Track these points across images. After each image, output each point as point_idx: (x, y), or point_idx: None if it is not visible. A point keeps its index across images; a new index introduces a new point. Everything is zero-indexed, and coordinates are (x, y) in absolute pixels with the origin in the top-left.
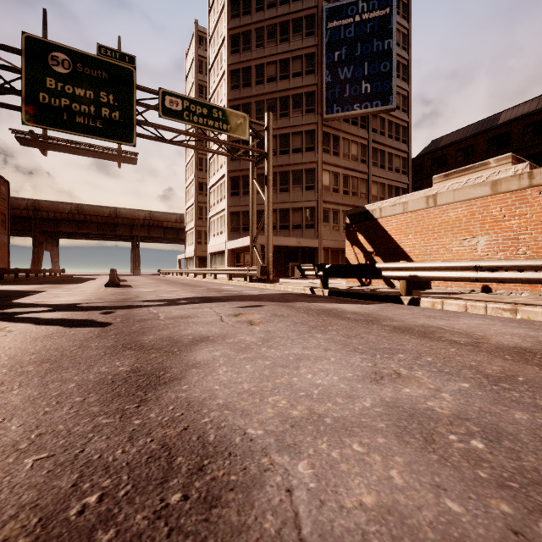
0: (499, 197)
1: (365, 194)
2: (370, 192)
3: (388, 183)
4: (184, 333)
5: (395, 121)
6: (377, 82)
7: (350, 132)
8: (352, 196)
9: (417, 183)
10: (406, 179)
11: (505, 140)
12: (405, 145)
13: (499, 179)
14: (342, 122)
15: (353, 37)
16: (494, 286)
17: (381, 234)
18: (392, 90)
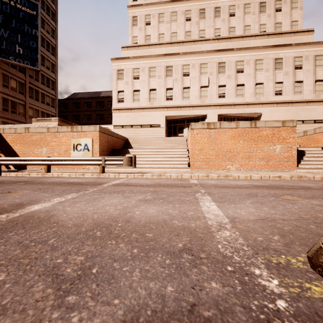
0: (49, 134)
1: (23, 113)
2: (27, 113)
3: (41, 110)
4: None
5: (47, 76)
6: (27, 50)
7: (9, 71)
8: (12, 113)
9: (65, 113)
10: (54, 110)
11: (102, 104)
12: (53, 91)
13: (49, 127)
14: (2, 62)
15: (9, 13)
16: None
17: (4, 142)
18: (38, 59)
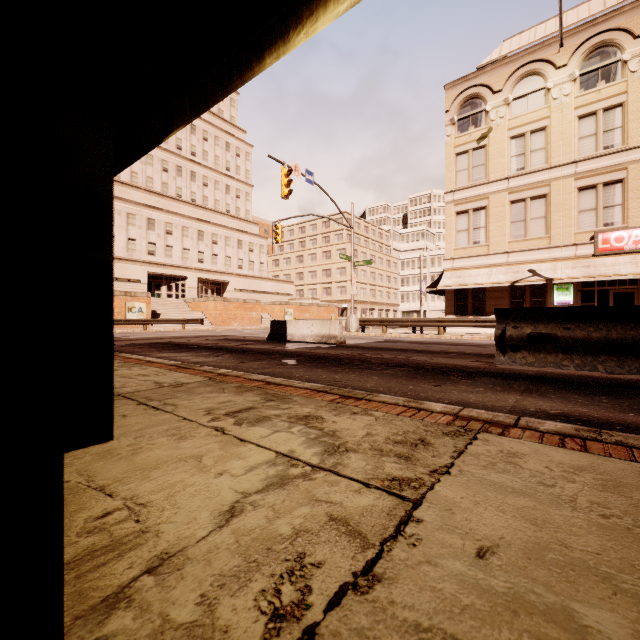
0: None
1: None
2: None
3: None
4: (148, 334)
5: None
6: None
7: None
8: None
9: None
10: None
11: None
12: None
13: None
14: None
15: None
16: None
17: None
18: None
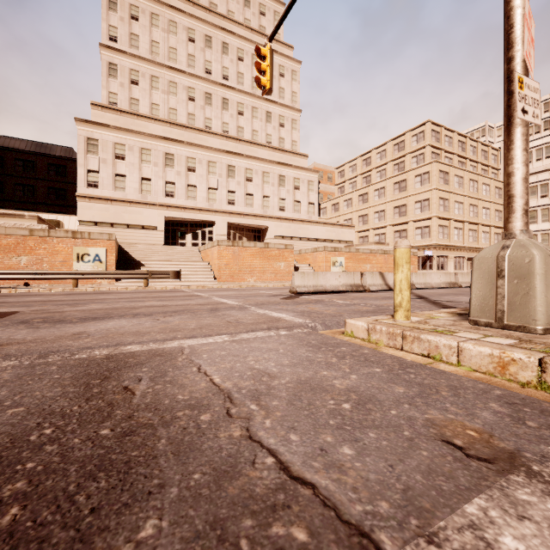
0: (34, 238)
1: None
2: None
3: None
4: None
5: None
6: None
7: None
8: None
9: None
10: None
11: None
12: None
13: (34, 229)
14: None
15: None
16: (32, 283)
17: None
18: None
